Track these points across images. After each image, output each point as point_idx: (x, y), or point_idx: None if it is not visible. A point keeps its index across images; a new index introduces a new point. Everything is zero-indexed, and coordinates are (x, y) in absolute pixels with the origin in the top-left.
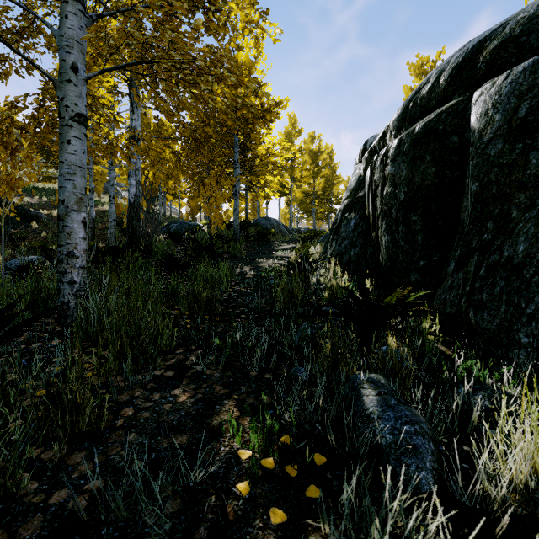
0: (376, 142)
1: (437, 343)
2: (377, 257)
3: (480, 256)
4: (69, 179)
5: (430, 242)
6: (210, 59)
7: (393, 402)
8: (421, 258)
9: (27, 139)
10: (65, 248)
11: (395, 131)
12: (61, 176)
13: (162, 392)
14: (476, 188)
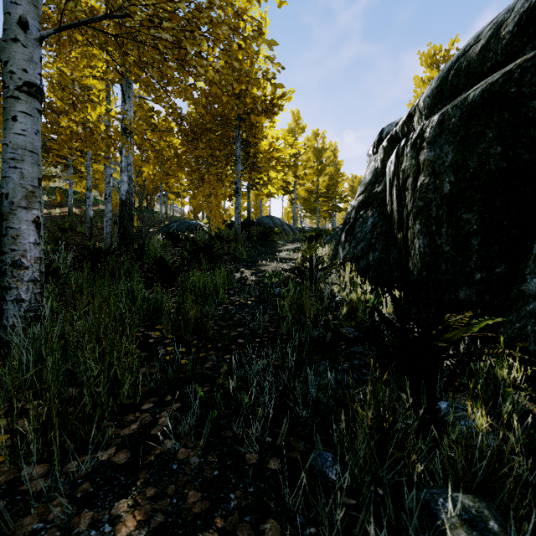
0: (399, 127)
1: (519, 397)
2: (405, 263)
3: None
4: (15, 167)
5: (492, 249)
6: (196, 5)
7: None
8: (477, 269)
9: None
10: (9, 255)
11: (426, 111)
12: (4, 163)
13: (98, 507)
14: None
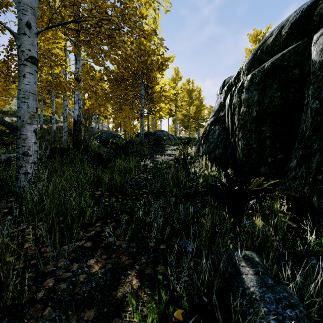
0: (233, 80)
1: (285, 218)
2: (235, 155)
3: (322, 155)
4: (24, 102)
5: (276, 145)
6: (122, 17)
7: (271, 283)
8: (269, 156)
9: (1, 76)
10: (21, 149)
11: (246, 71)
12: (18, 99)
13: (80, 262)
14: (316, 105)
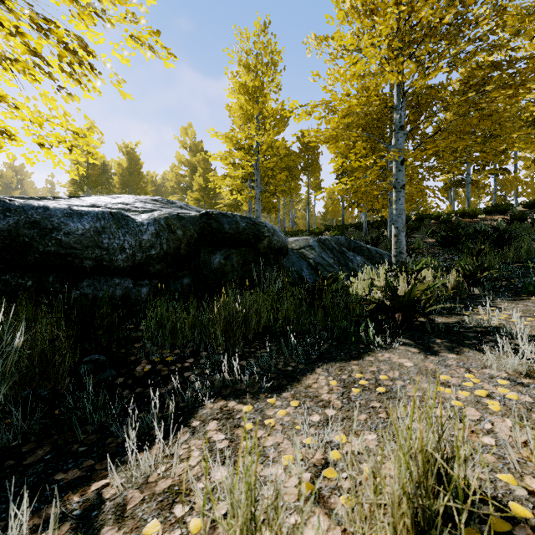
0: None
1: None
2: None
3: None
4: None
5: None
6: None
7: None
8: None
9: None
10: None
11: None
12: None
13: None
14: None
